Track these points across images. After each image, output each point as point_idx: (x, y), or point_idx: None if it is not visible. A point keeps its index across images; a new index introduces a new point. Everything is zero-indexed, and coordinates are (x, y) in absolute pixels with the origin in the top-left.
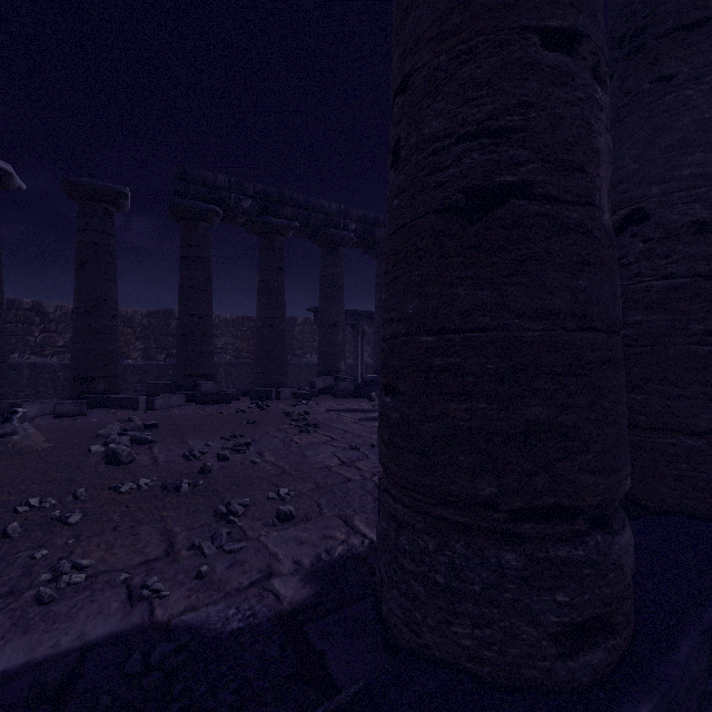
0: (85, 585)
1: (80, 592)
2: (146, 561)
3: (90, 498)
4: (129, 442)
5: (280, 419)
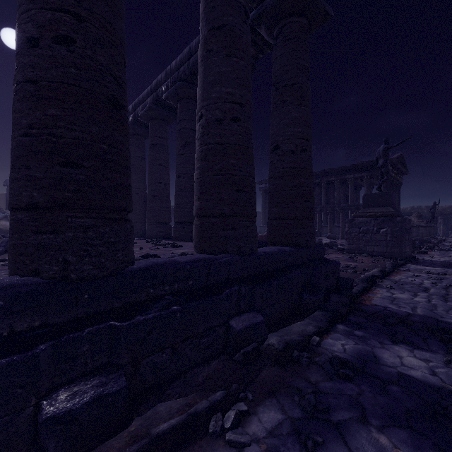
0: None
1: None
2: None
3: None
4: None
5: None
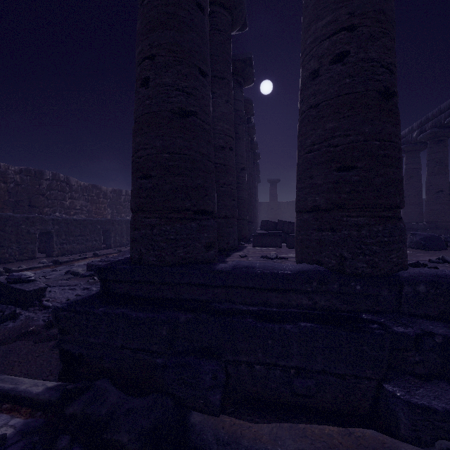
0: None
1: None
2: None
3: None
4: None
5: None
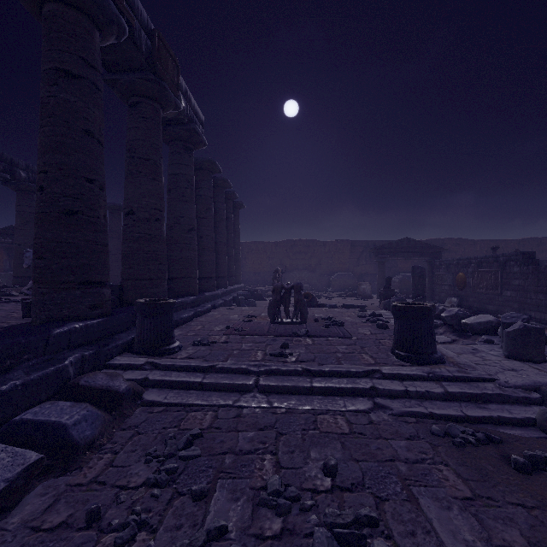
0: None
1: None
2: None
3: None
4: None
5: None
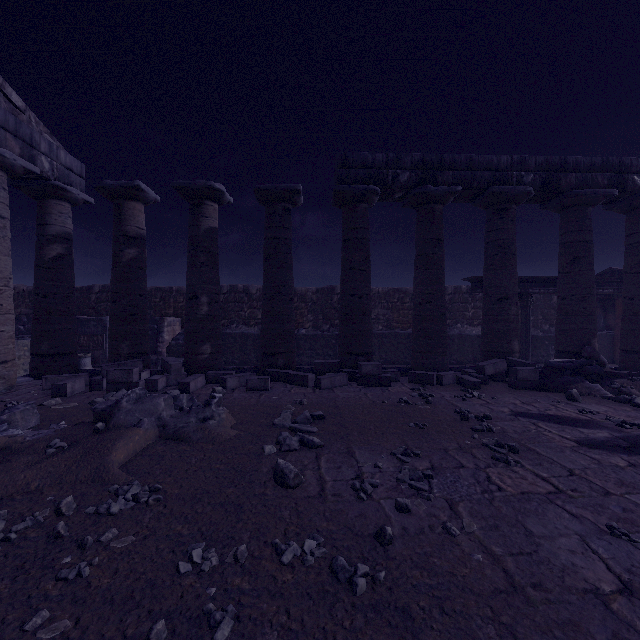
0: None
1: None
2: None
3: (250, 565)
4: (298, 443)
5: (455, 425)
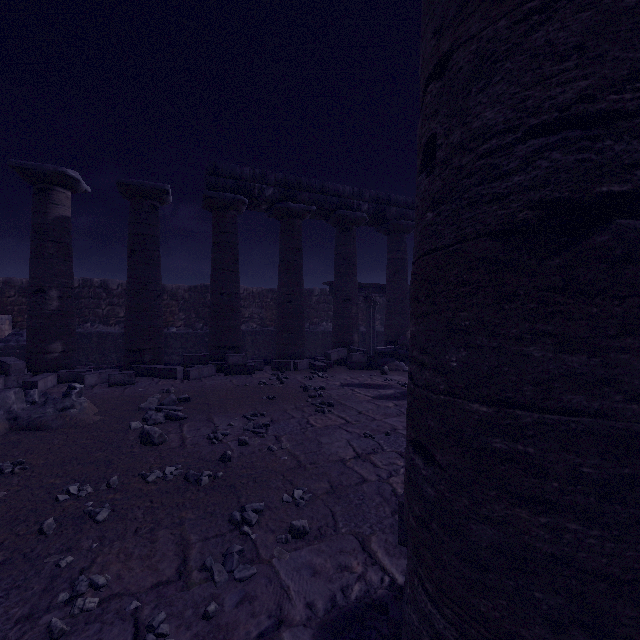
0: (96, 614)
1: (90, 624)
2: (158, 583)
3: (121, 487)
4: (163, 418)
5: (298, 395)
